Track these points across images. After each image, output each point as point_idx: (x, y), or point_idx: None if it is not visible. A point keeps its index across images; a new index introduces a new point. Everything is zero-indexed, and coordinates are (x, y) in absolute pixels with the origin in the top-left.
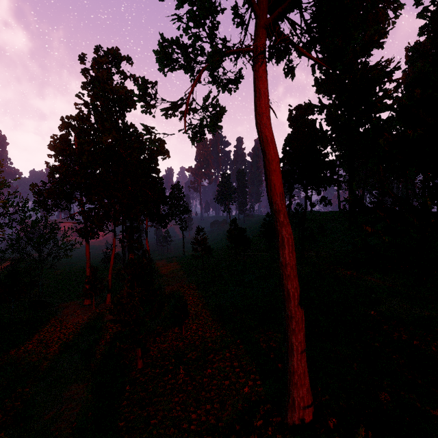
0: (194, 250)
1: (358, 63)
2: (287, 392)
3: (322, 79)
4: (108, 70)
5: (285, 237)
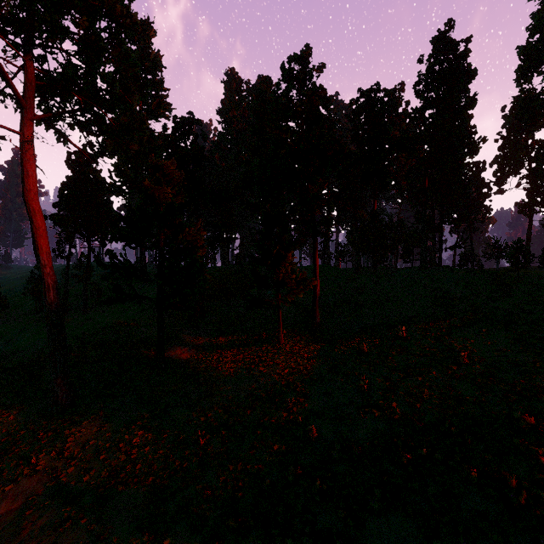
0: None
1: (146, 127)
2: (53, 394)
3: None
4: None
5: (51, 284)
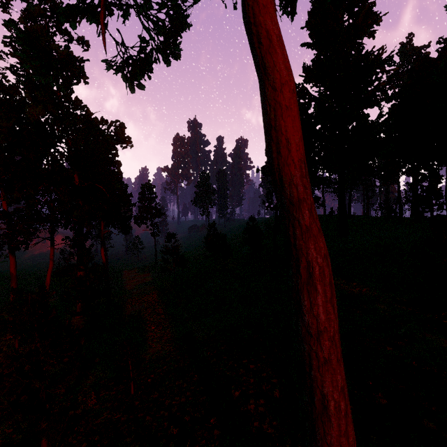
0: (164, 260)
1: (351, 49)
2: None
3: (312, 64)
4: (45, 26)
5: (314, 263)
